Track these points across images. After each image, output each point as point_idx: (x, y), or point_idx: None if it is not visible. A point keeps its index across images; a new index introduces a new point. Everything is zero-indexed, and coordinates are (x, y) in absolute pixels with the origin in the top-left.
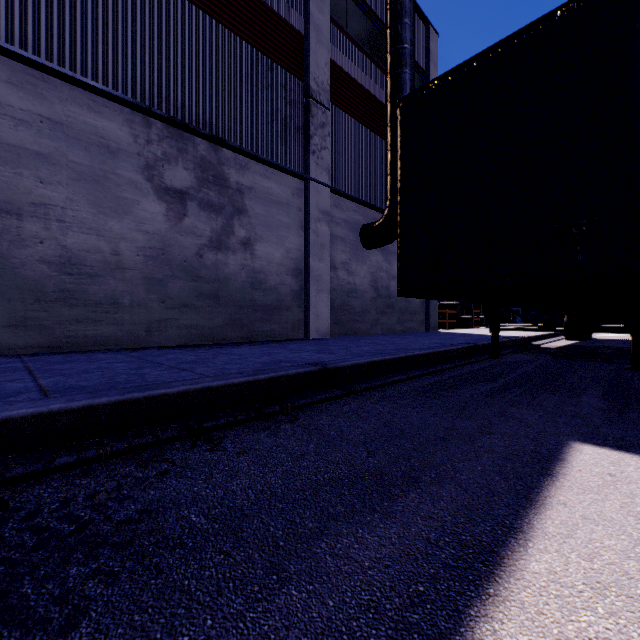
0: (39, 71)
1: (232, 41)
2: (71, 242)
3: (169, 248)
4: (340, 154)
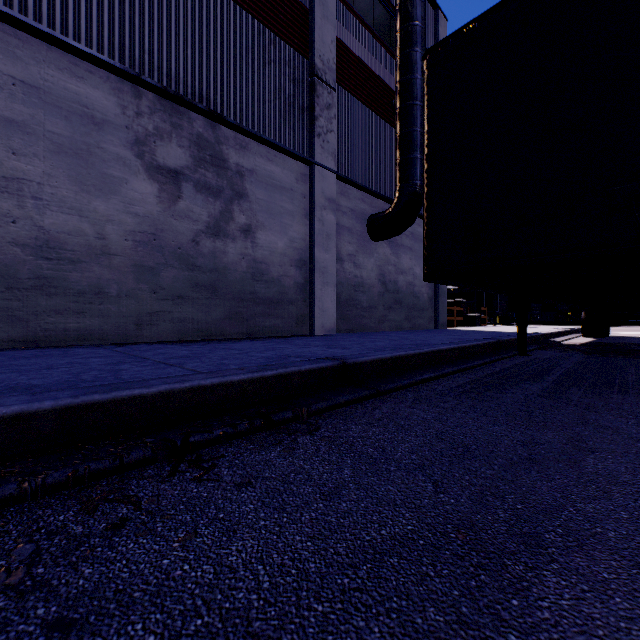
0: (11, 26)
1: (231, 9)
2: (49, 223)
3: (162, 233)
4: (346, 139)
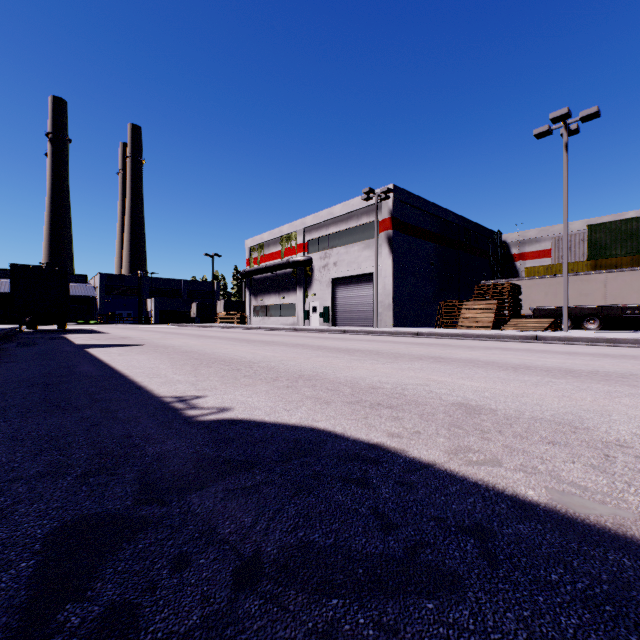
0: None
1: None
2: None
3: None
4: None
